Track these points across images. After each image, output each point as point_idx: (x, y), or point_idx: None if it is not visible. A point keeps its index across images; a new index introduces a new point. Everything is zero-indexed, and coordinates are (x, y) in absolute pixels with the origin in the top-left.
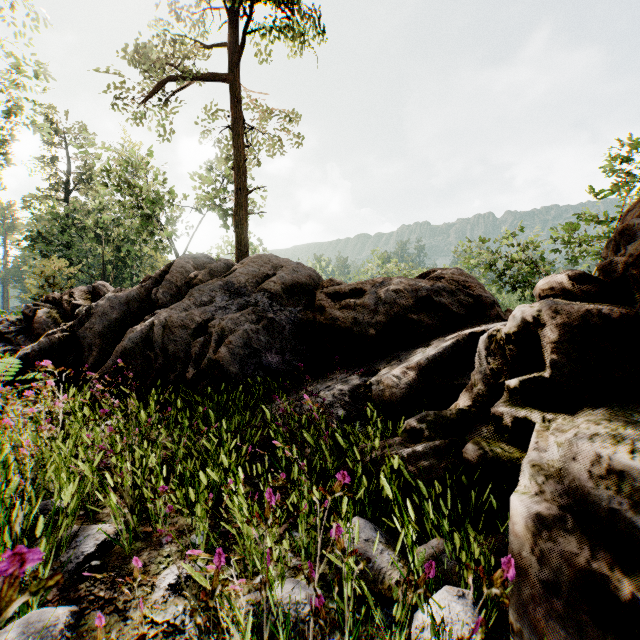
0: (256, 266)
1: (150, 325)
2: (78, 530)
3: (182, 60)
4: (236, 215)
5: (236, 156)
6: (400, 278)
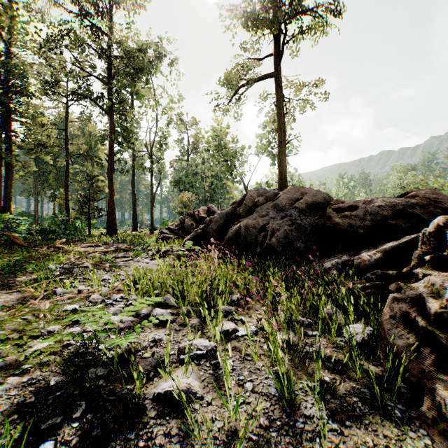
0: (291, 194)
1: (239, 226)
2: (230, 293)
3: (247, 72)
4: (279, 158)
5: (279, 121)
6: (384, 198)
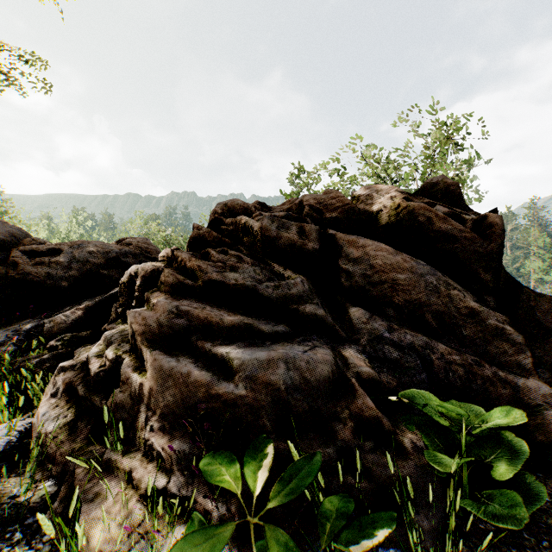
0: None
1: None
2: None
3: None
4: None
5: None
6: (97, 242)
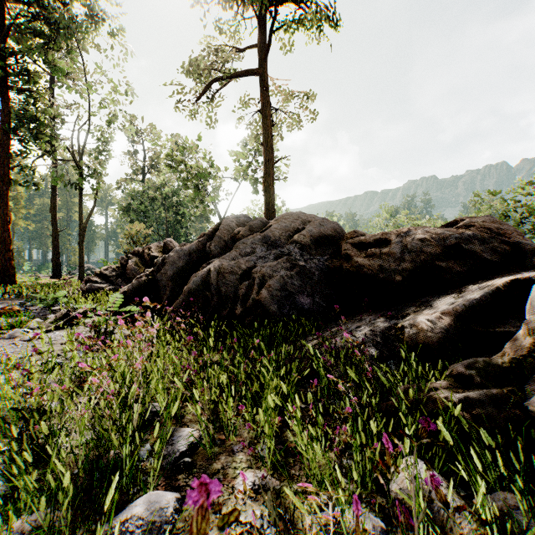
0: (288, 222)
1: (208, 271)
2: (173, 431)
3: (224, 63)
4: (265, 182)
5: (265, 134)
6: (425, 228)
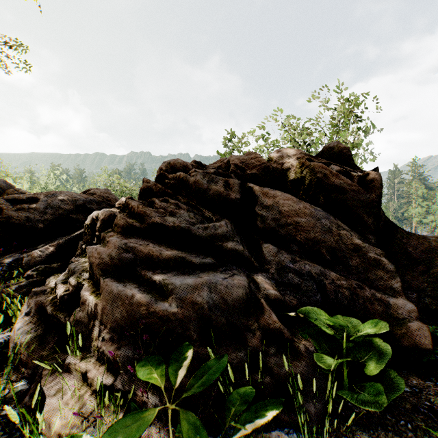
0: None
1: None
2: None
3: None
4: None
5: None
6: (68, 192)
